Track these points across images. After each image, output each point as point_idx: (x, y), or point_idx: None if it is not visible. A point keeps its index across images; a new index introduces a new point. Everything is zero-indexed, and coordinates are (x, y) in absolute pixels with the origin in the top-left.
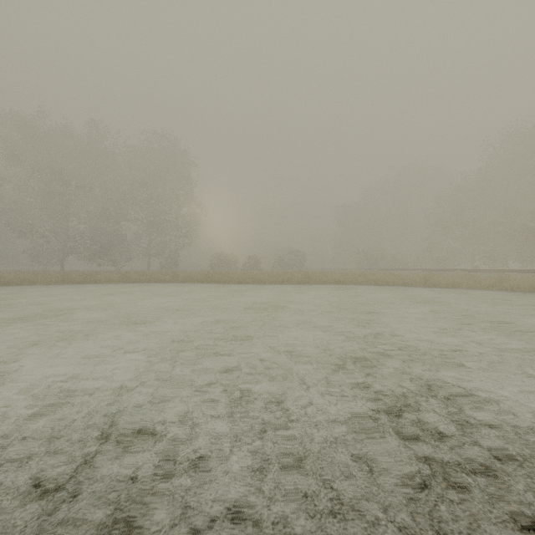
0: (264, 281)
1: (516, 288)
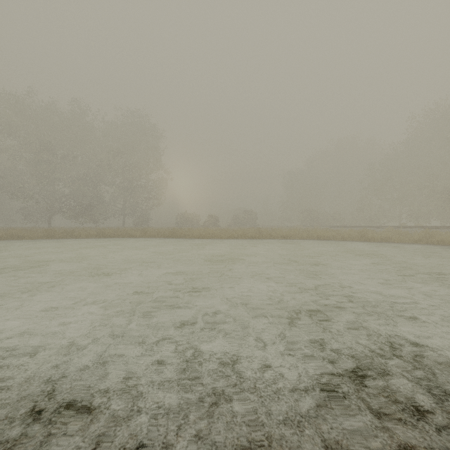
0: (222, 236)
1: (441, 242)
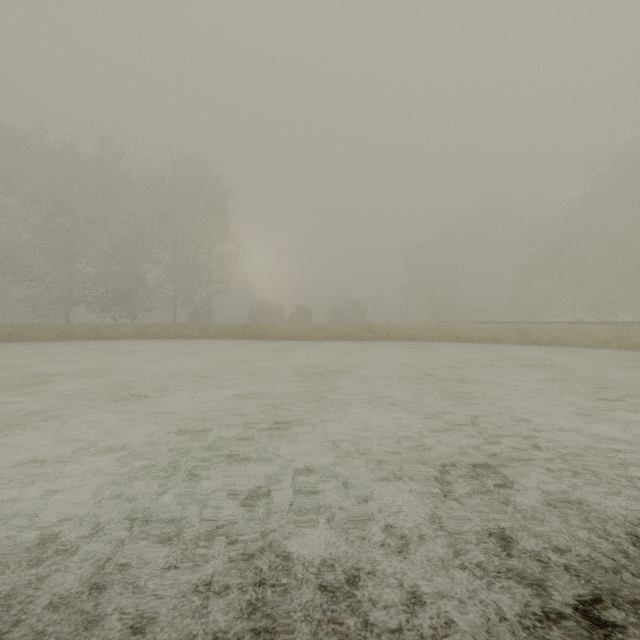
0: (316, 336)
1: None
